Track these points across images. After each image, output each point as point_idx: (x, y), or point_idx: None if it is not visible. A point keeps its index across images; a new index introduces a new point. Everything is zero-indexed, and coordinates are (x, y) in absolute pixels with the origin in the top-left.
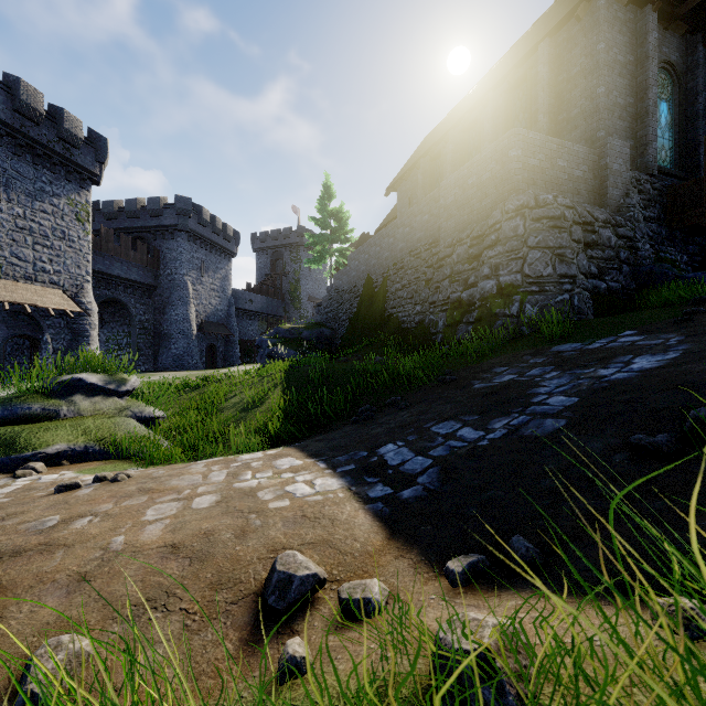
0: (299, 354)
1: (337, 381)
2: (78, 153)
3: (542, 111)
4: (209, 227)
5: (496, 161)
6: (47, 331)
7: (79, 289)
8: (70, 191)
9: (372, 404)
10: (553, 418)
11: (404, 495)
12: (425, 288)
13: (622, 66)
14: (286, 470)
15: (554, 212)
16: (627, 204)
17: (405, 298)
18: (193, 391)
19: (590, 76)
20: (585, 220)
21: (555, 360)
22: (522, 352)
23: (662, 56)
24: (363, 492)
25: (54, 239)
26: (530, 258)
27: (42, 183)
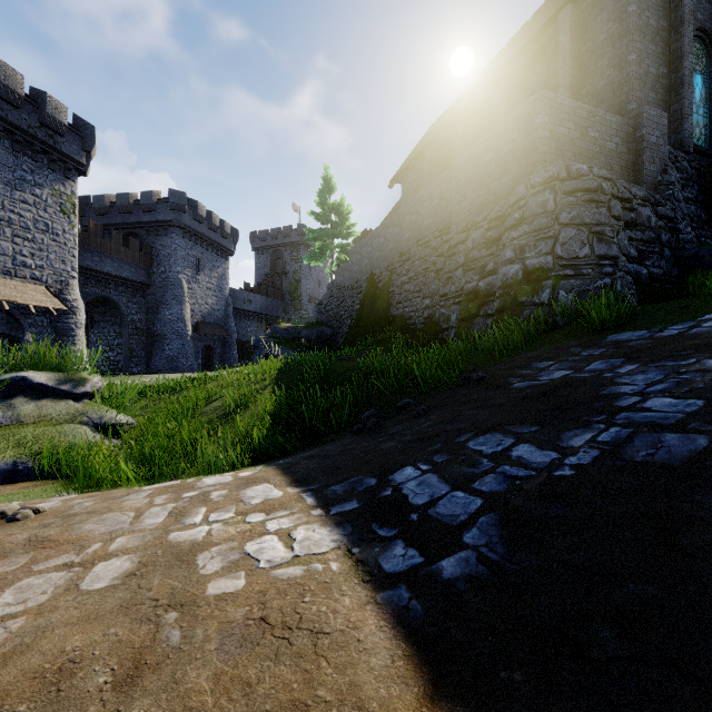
0: (297, 354)
1: (336, 381)
2: (63, 141)
3: (563, 85)
4: (205, 224)
5: (519, 131)
6: (29, 330)
7: (64, 286)
8: (53, 181)
9: (378, 408)
10: (676, 432)
11: (445, 571)
12: (435, 279)
13: (655, 32)
14: (255, 507)
15: (590, 184)
16: (665, 182)
17: (412, 291)
18: (176, 393)
19: (619, 43)
20: (622, 196)
21: (620, 351)
22: (565, 344)
23: (697, 23)
24: (372, 560)
25: (36, 232)
26: (562, 237)
27: (22, 172)
